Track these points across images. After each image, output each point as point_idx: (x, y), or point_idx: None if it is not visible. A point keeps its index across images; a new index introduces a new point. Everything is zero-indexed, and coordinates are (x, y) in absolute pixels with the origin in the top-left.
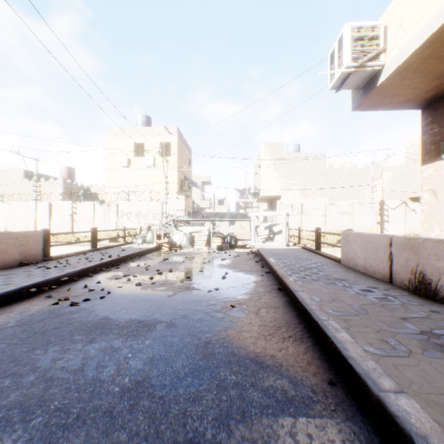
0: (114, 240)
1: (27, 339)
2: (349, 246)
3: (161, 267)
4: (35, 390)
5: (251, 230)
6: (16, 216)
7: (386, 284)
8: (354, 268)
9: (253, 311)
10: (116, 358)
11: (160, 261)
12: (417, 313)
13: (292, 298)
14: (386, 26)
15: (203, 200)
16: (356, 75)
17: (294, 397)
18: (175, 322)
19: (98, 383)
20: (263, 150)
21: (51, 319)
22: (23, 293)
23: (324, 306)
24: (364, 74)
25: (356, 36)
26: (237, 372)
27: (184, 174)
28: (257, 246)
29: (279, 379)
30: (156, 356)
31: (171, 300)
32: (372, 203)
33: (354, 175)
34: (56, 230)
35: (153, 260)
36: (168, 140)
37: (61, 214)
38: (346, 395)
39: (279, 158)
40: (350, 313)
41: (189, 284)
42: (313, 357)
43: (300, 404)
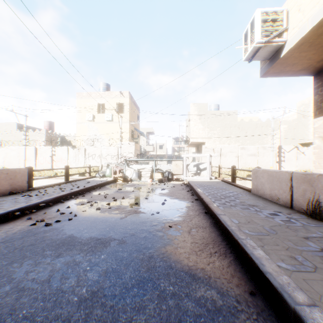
0: (82, 175)
1: (8, 254)
2: (258, 180)
3: (116, 195)
4: (8, 300)
5: (183, 167)
6: (11, 157)
7: (288, 209)
8: (262, 196)
9: (186, 231)
10: (77, 270)
11: (116, 190)
12: (316, 233)
13: (216, 220)
14: (288, 10)
15: (148, 146)
16: (265, 49)
17: (222, 307)
18: (125, 239)
19: (60, 293)
20: (192, 109)
21: (29, 237)
22: (9, 215)
23: (242, 227)
24: (271, 48)
25: (265, 19)
26: (174, 283)
27: (134, 126)
28: (187, 179)
29: (209, 289)
30: (109, 269)
31: (122, 221)
32: (272, 147)
33: (259, 127)
34: (40, 167)
35: (110, 190)
36: (122, 101)
37: (44, 156)
38: (265, 305)
39: (204, 114)
40: (263, 233)
41: (137, 209)
42: (235, 270)
43: (227, 313)
